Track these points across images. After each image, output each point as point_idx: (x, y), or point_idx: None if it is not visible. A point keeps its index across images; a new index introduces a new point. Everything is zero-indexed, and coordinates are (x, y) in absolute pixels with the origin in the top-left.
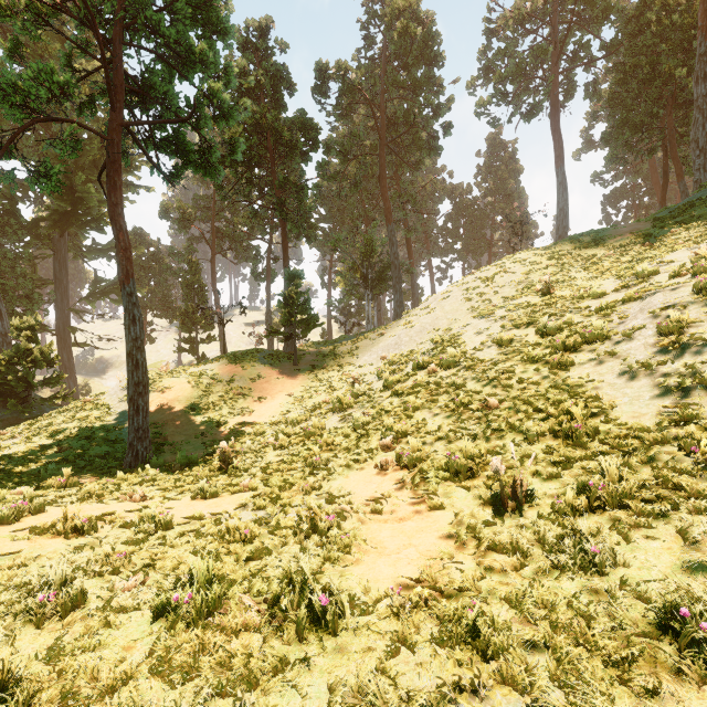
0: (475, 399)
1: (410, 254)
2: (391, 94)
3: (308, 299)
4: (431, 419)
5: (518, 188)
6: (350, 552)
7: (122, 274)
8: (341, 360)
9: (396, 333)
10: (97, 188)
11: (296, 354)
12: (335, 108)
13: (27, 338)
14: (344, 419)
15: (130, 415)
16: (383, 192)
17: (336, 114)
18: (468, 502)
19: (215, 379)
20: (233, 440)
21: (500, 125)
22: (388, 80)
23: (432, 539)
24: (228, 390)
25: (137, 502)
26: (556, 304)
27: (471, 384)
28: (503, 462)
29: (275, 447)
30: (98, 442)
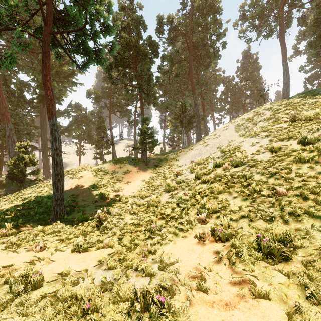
0: (263, 187)
1: (203, 111)
2: (195, 30)
3: (153, 131)
4: (231, 200)
5: (259, 76)
6: None
7: (49, 114)
8: (170, 162)
9: (198, 148)
10: (58, 84)
11: (147, 159)
12: (166, 39)
13: (23, 152)
14: (171, 196)
15: (53, 192)
16: (191, 79)
17: (167, 41)
18: (294, 293)
19: (106, 172)
20: (105, 209)
21: (249, 45)
22: (193, 22)
23: None
24: (111, 177)
25: (37, 252)
26: (304, 126)
27: (257, 177)
28: (312, 247)
29: (130, 213)
30: (43, 204)
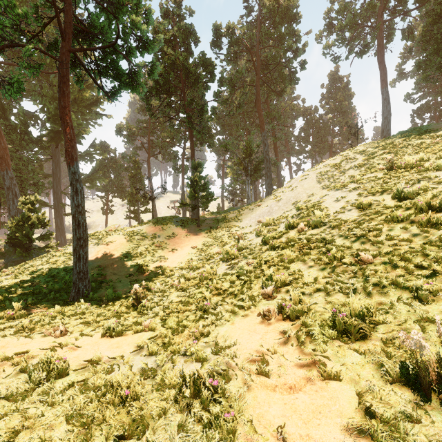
0: (346, 254)
1: (276, 153)
2: (264, 44)
3: (207, 182)
4: (306, 270)
5: (351, 107)
6: (235, 441)
7: (68, 158)
8: (230, 223)
9: (268, 204)
10: (77, 116)
11: (199, 219)
12: (226, 56)
13: (29, 209)
14: (231, 267)
15: (74, 262)
16: (259, 110)
17: (226, 59)
18: (368, 373)
19: (143, 236)
20: (143, 283)
21: (338, 65)
22: (261, 34)
23: (336, 432)
24: (151, 243)
25: (57, 337)
26: (403, 176)
27: (339, 241)
28: (395, 322)
29: (177, 289)
30: (59, 279)
